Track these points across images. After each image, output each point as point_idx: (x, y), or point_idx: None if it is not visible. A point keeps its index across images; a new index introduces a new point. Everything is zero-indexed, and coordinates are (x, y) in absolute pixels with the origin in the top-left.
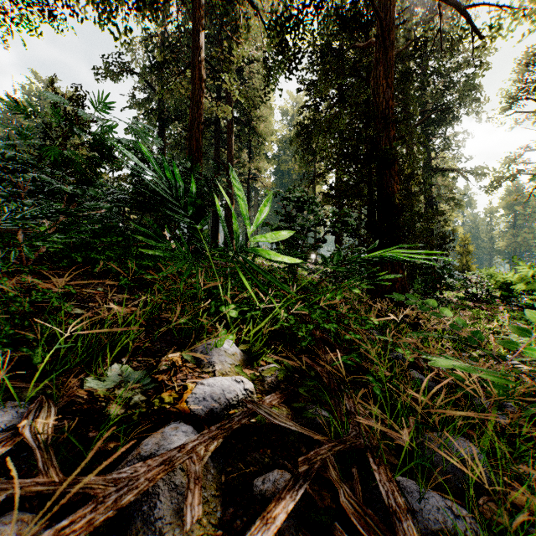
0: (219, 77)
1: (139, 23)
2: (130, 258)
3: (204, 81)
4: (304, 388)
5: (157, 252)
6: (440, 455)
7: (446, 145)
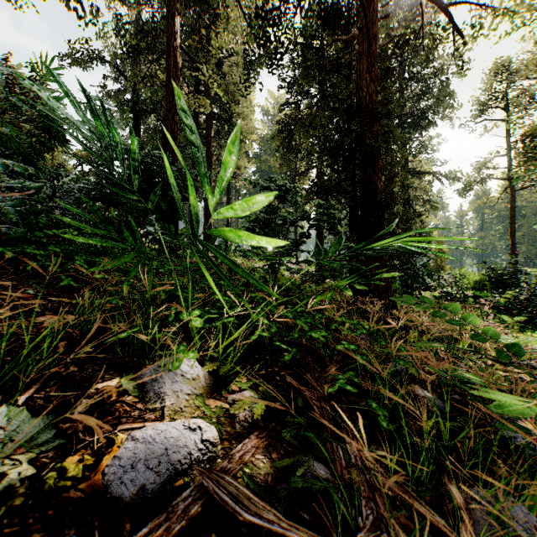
0: (196, 67)
1: (112, 9)
2: (81, 254)
3: (180, 69)
4: (290, 430)
5: (89, 241)
6: (489, 533)
7: (422, 148)
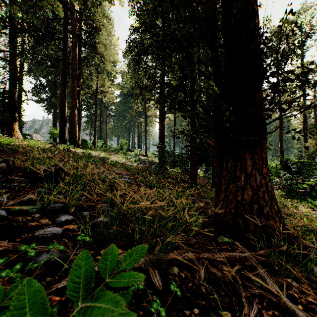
0: None
1: None
2: None
3: None
4: None
5: None
6: None
7: None
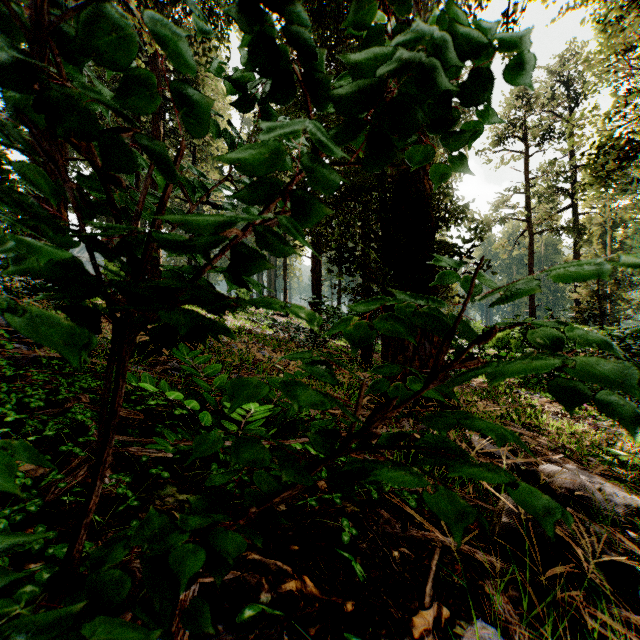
0: None
1: None
2: None
3: None
4: None
5: None
6: None
7: None
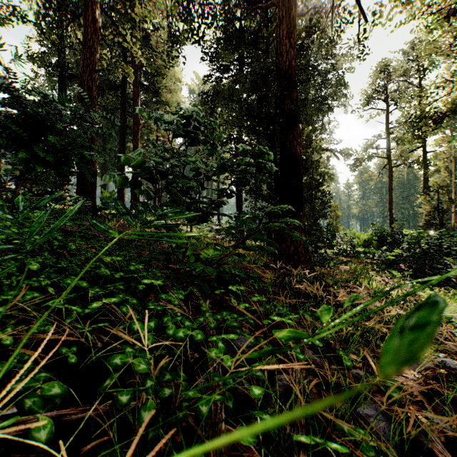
0: (119, 30)
1: None
2: None
3: (99, 26)
4: None
5: None
6: None
7: (322, 130)
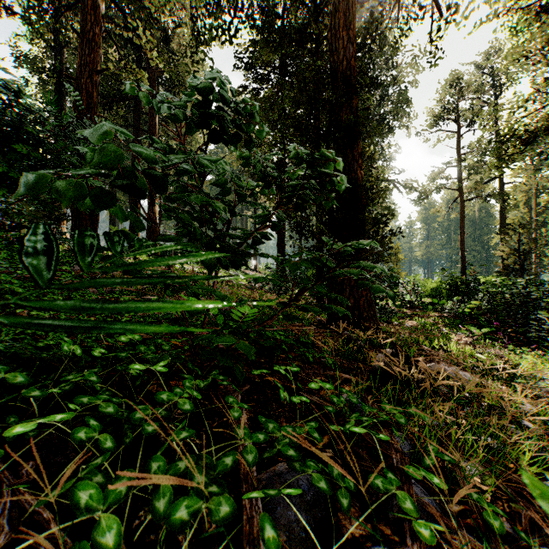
0: (129, 23)
1: None
2: None
3: (101, 14)
4: None
5: None
6: None
7: (381, 156)
